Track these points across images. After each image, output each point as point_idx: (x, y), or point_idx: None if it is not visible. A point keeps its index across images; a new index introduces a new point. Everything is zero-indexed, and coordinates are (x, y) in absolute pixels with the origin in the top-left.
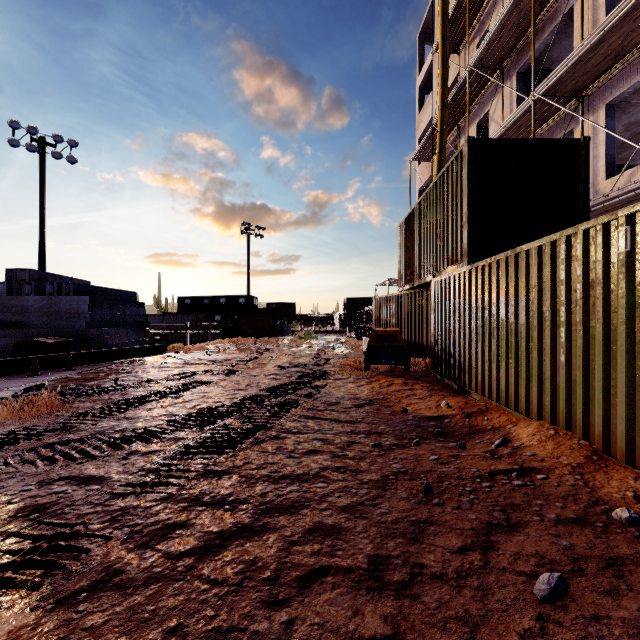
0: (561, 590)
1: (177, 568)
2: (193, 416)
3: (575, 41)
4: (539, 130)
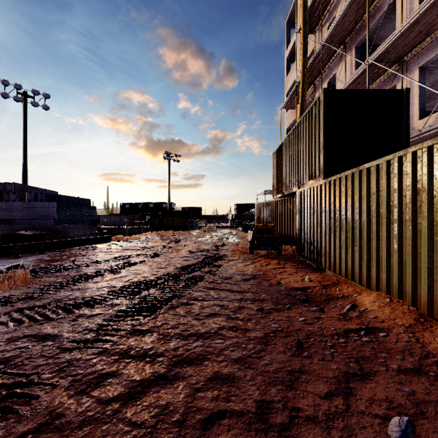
0: (410, 432)
1: (106, 412)
2: (127, 287)
3: (397, 23)
4: (371, 86)
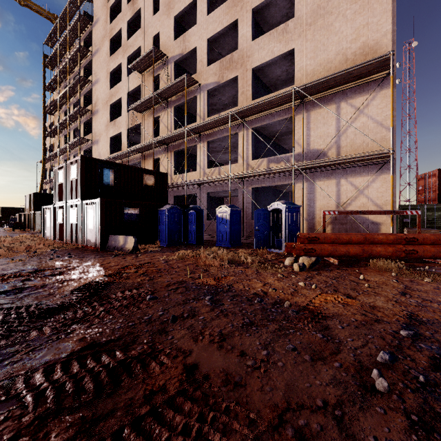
0: None
1: None
2: None
3: None
4: None
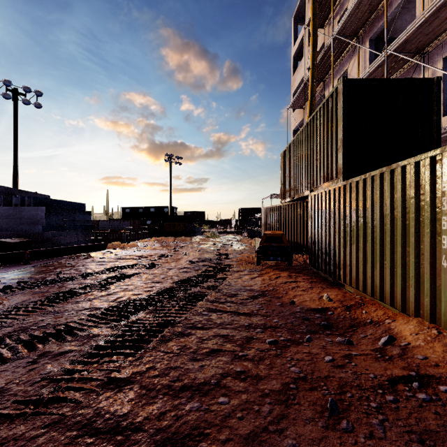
0: None
1: None
2: (112, 310)
3: (417, 11)
4: None
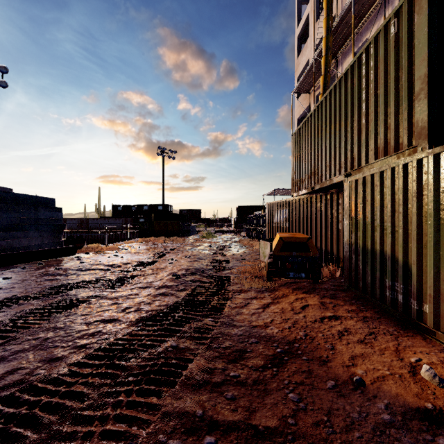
0: None
1: None
2: None
3: None
4: None
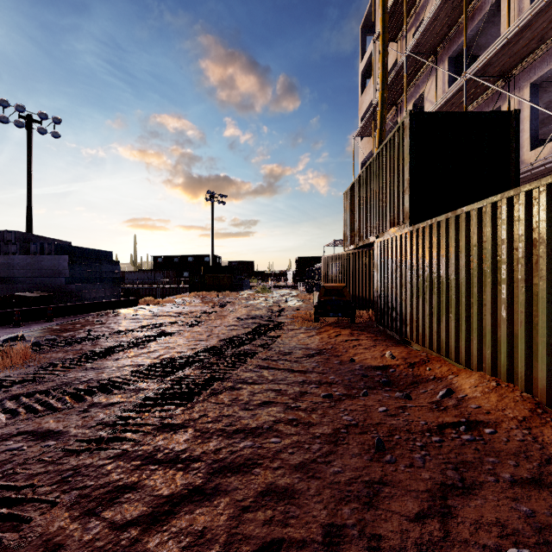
0: None
1: (121, 542)
2: (156, 366)
3: (502, 28)
4: (469, 108)
